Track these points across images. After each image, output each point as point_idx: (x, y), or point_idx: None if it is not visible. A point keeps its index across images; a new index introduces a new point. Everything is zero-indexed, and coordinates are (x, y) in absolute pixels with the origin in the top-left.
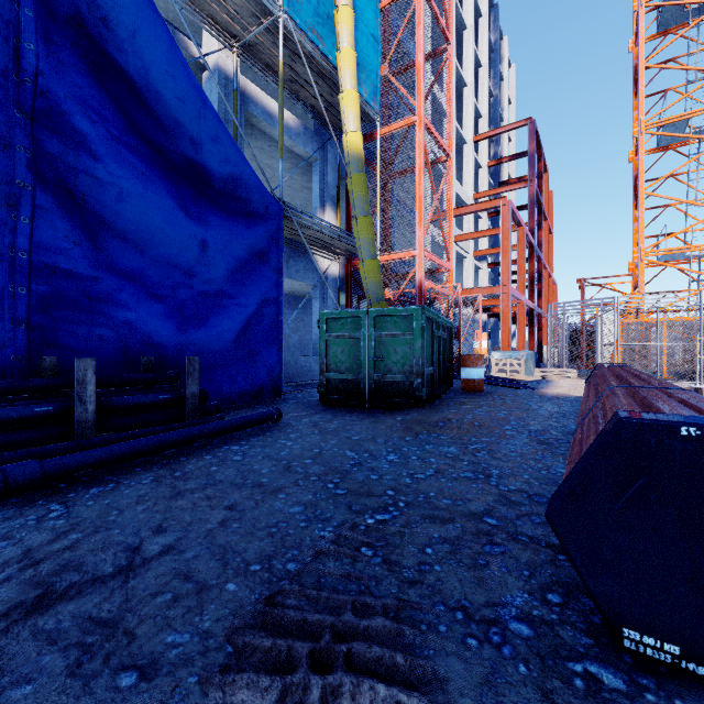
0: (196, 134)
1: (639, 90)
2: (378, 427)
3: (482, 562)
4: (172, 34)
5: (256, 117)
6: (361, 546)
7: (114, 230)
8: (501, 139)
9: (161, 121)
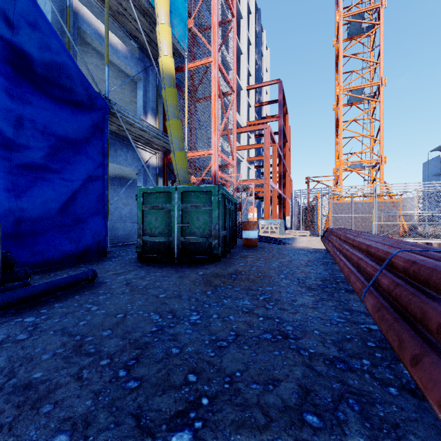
0: (12, 16)
1: (339, 68)
2: (184, 282)
3: None
4: None
5: (89, 35)
6: None
7: None
8: (262, 91)
9: None
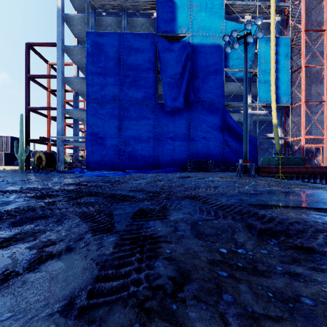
0: (241, 135)
1: None
2: None
3: None
4: (239, 112)
5: (255, 116)
6: None
7: (232, 149)
8: None
9: (237, 135)
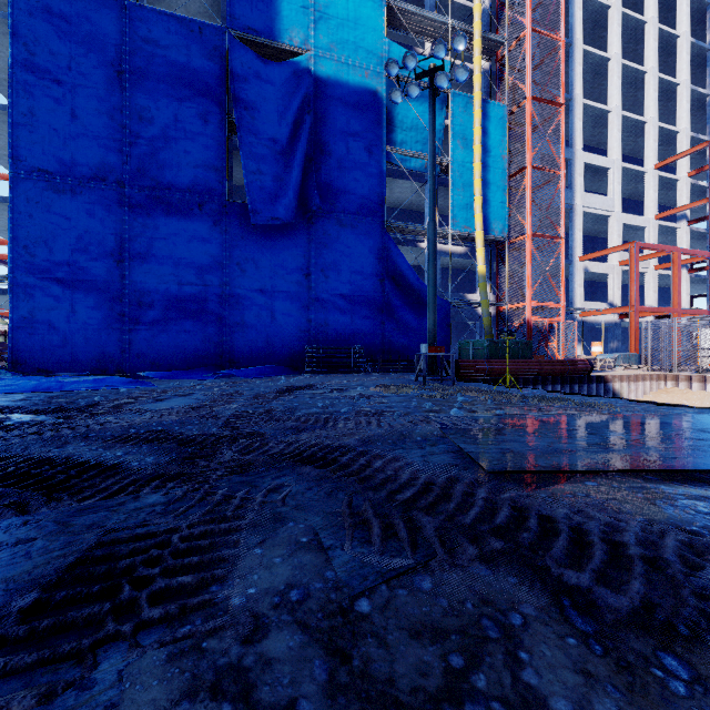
0: (420, 294)
1: None
2: None
3: None
4: (414, 245)
5: (446, 257)
6: None
7: (401, 324)
8: None
9: (411, 293)
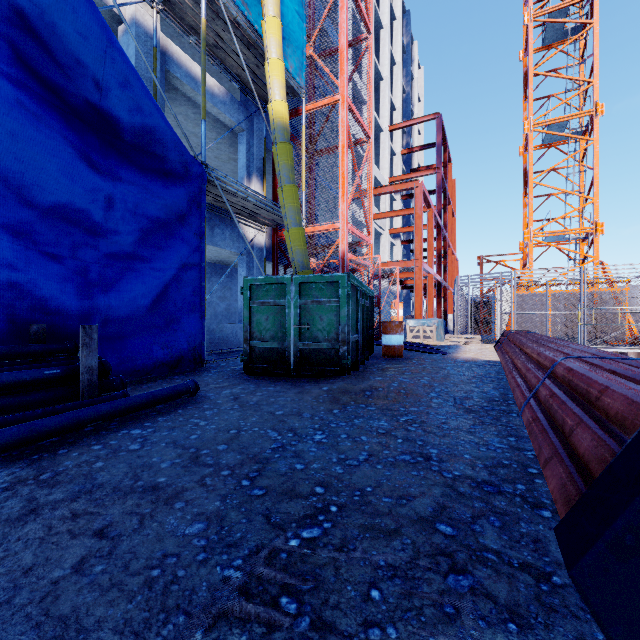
0: (101, 77)
1: (529, 93)
2: (304, 398)
3: (450, 611)
4: None
5: (179, 79)
6: (280, 593)
7: None
8: (412, 131)
9: (57, 57)
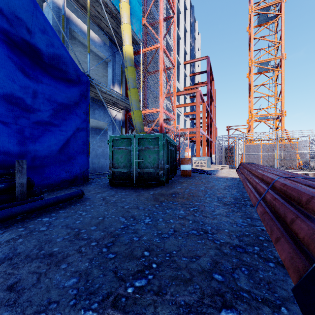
0: (30, 26)
1: (251, 47)
2: (140, 199)
3: None
4: None
5: (76, 32)
6: None
7: None
8: (195, 65)
9: (5, 14)
